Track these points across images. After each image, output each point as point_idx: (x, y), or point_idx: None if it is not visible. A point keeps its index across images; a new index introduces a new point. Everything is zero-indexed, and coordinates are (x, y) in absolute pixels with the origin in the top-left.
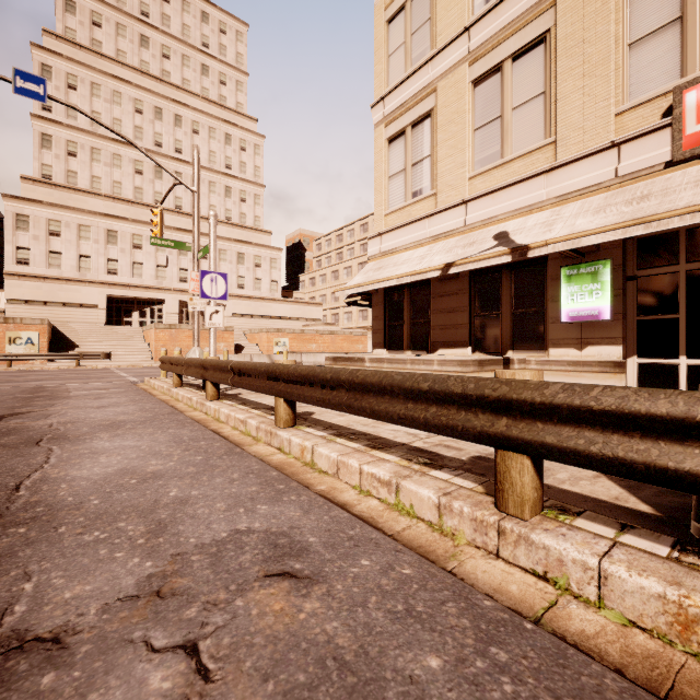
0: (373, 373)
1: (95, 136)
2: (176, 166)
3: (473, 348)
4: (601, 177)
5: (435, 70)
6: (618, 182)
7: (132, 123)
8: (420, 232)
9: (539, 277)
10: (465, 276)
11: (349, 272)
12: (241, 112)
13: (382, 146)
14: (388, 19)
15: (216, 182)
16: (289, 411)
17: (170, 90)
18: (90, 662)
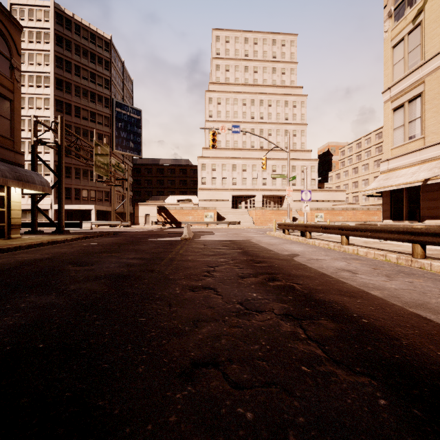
0: (378, 227)
1: (227, 122)
2: (260, 126)
3: None
4: None
5: (423, 72)
6: None
7: (241, 111)
8: (413, 158)
9: None
10: None
11: (366, 168)
12: (293, 86)
13: (389, 113)
14: (393, 46)
15: (279, 129)
16: (346, 240)
17: (257, 88)
18: (331, 261)
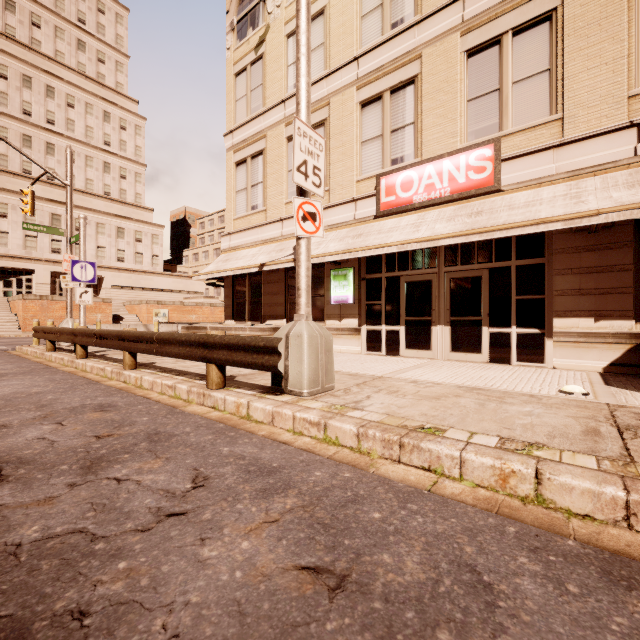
0: (168, 334)
1: None
2: (48, 137)
3: (287, 320)
4: (348, 218)
5: (266, 122)
6: (355, 222)
7: None
8: (255, 236)
9: (322, 274)
10: (282, 270)
11: None
12: (121, 92)
13: (231, 167)
14: (236, 73)
15: (93, 156)
16: (132, 360)
17: (40, 59)
18: (20, 427)
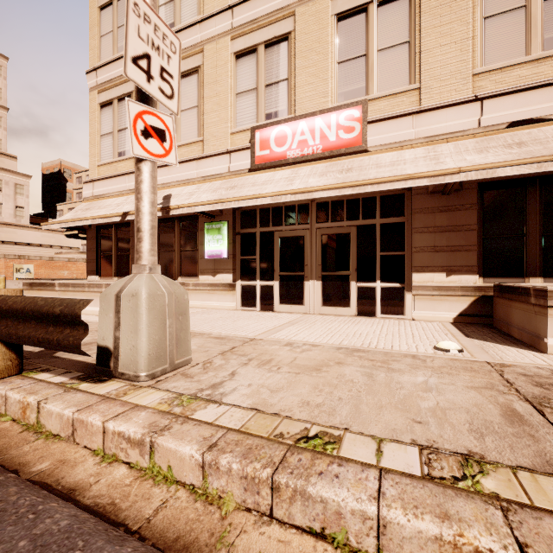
0: None
1: None
2: None
3: None
4: (222, 170)
5: None
6: (230, 175)
7: None
8: (122, 184)
9: (195, 228)
10: None
11: None
12: None
13: (95, 108)
14: (100, 6)
15: None
16: None
17: None
18: None
